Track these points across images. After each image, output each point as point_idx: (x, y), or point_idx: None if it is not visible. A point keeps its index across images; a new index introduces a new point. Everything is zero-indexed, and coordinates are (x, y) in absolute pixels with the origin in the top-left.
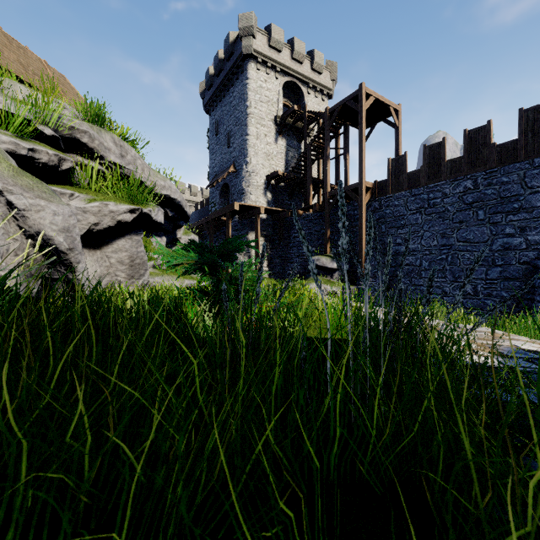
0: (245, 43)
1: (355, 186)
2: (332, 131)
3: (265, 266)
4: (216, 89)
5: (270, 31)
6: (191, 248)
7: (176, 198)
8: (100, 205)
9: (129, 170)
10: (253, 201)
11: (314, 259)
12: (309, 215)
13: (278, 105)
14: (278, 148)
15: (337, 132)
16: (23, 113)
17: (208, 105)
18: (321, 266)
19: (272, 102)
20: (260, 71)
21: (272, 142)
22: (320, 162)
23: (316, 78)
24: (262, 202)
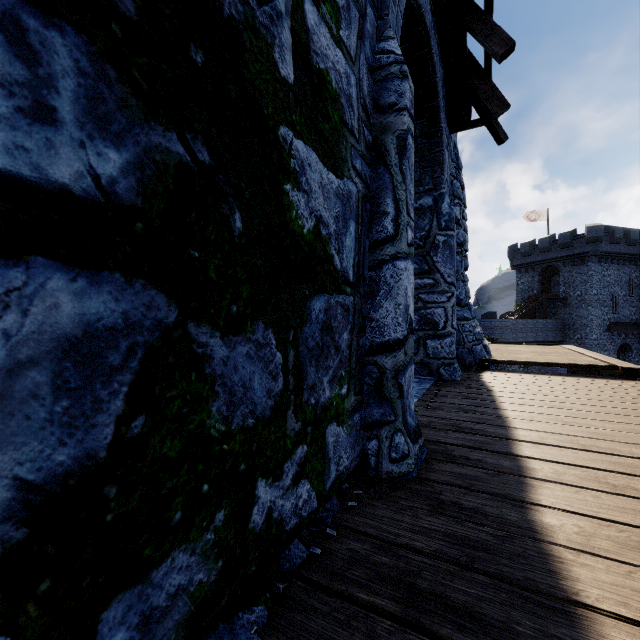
0: None
1: None
2: None
3: None
4: None
5: None
6: None
7: None
8: None
9: None
10: None
11: None
12: None
13: None
14: None
15: None
16: None
17: None
18: None
19: None
20: None
21: None
22: None
23: None
24: None
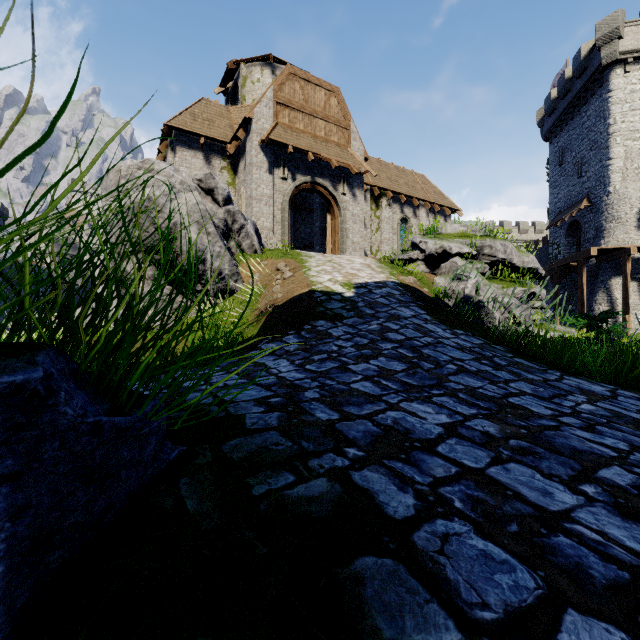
0: (606, 52)
1: None
2: None
3: (639, 317)
4: (560, 113)
5: None
6: (581, 317)
7: (536, 267)
8: (508, 290)
9: (509, 259)
10: (619, 238)
11: None
12: None
13: None
14: None
15: None
16: (472, 251)
17: (548, 132)
18: None
19: None
20: (630, 72)
21: None
22: None
23: None
24: (634, 237)
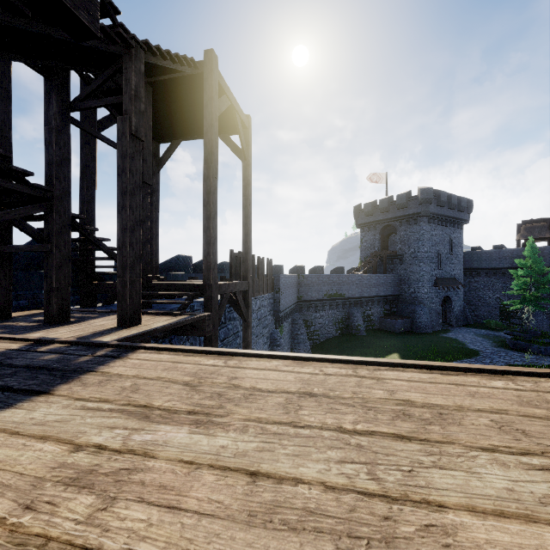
0: None
1: (246, 286)
2: None
3: None
4: None
5: None
6: None
7: None
8: None
9: None
10: None
11: None
12: None
13: None
14: None
15: None
16: None
17: None
18: None
19: None
20: None
21: None
22: None
23: None
24: None
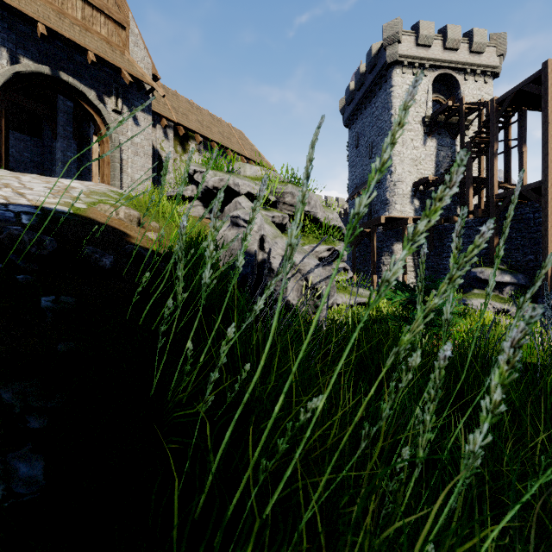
0: (390, 52)
1: (536, 184)
2: (501, 121)
3: (412, 277)
4: (356, 103)
5: (417, 29)
6: (399, 287)
7: (340, 226)
8: (309, 247)
9: (313, 212)
10: (398, 210)
11: (475, 271)
12: (468, 221)
13: (426, 105)
14: (427, 151)
15: (508, 121)
16: (267, 194)
17: (348, 119)
18: (486, 279)
19: (419, 103)
20: (405, 74)
21: (419, 145)
22: (481, 157)
23: (476, 60)
24: (409, 210)
